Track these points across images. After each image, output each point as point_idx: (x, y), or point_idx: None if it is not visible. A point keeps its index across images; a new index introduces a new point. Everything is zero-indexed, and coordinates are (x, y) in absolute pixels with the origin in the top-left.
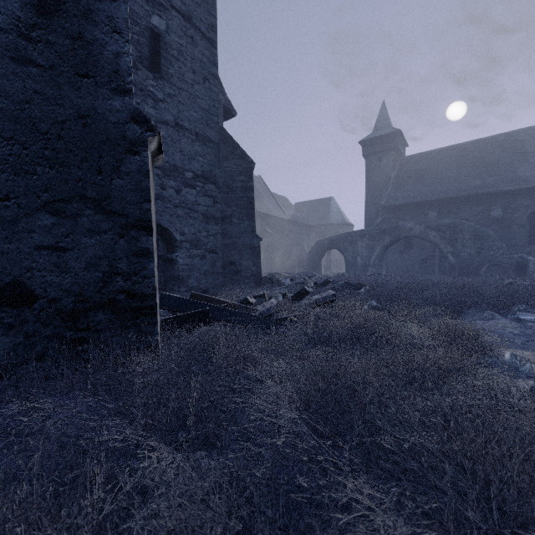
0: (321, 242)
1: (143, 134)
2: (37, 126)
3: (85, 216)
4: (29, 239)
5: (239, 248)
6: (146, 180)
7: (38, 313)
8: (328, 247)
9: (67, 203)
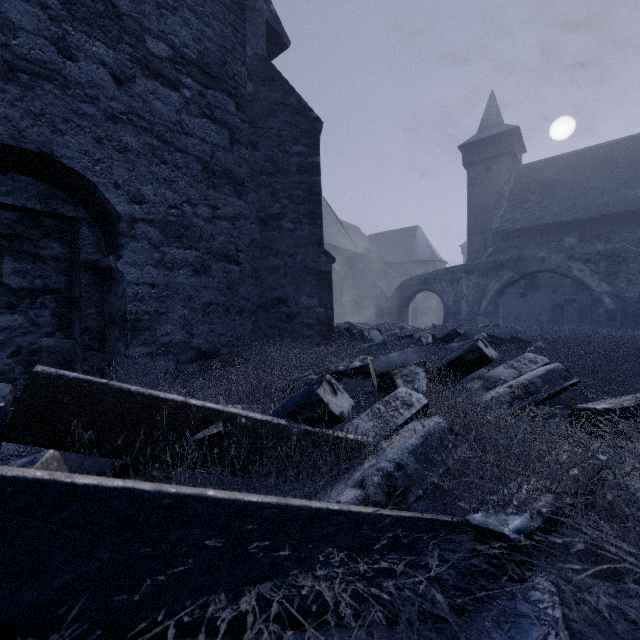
0: (408, 282)
1: None
2: None
3: None
4: None
5: (294, 274)
6: None
7: None
8: (419, 289)
9: None
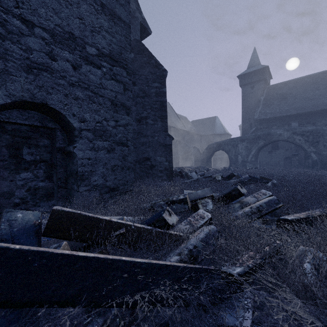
0: (211, 146)
1: None
2: None
3: None
4: None
5: (153, 146)
6: None
7: None
8: (217, 149)
9: None
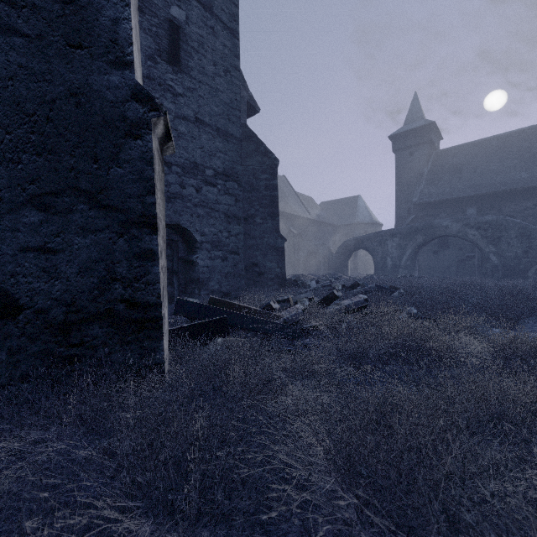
0: (348, 243)
1: (146, 114)
2: (22, 107)
3: (78, 212)
4: (13, 239)
5: (262, 249)
6: (150, 169)
7: (23, 325)
8: (356, 248)
9: (57, 197)
